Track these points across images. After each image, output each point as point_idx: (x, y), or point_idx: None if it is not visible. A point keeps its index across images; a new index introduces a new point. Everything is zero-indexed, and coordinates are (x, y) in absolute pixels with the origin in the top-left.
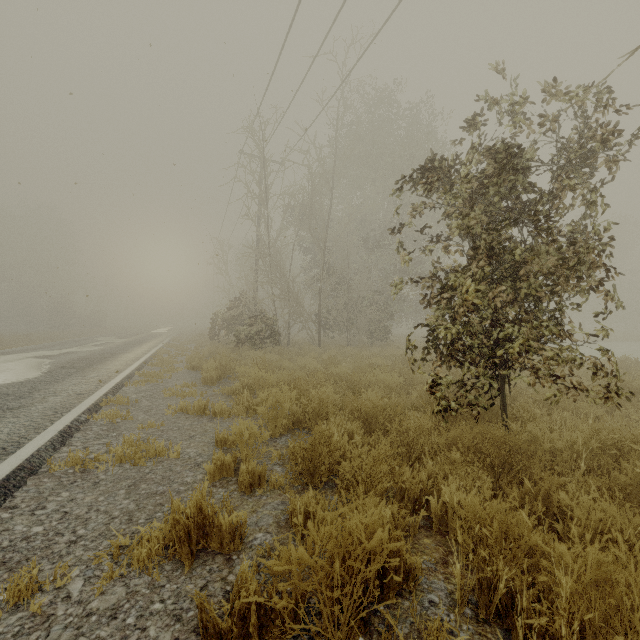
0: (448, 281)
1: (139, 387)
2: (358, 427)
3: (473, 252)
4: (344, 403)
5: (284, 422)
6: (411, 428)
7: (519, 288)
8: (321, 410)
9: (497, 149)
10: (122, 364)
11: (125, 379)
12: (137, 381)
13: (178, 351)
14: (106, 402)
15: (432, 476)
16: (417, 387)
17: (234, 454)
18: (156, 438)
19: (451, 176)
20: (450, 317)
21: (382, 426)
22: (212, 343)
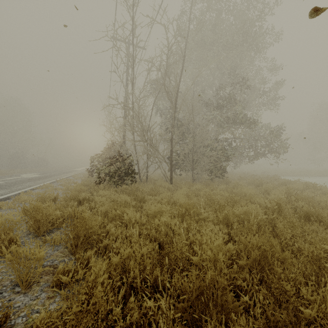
0: None
1: None
2: None
3: None
4: None
5: None
6: None
7: None
8: None
9: None
10: None
11: None
12: None
13: (61, 185)
14: None
15: None
16: None
17: None
18: None
19: None
20: None
21: None
22: (89, 179)
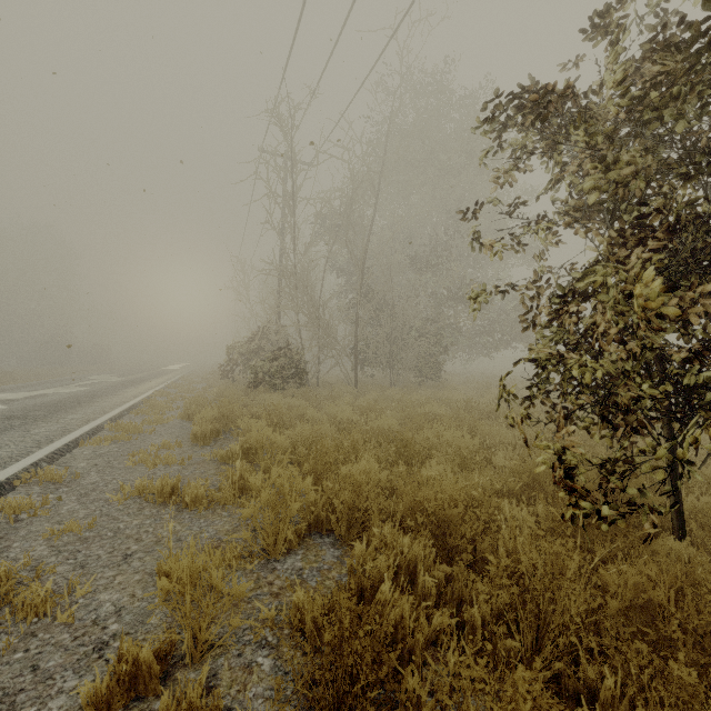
0: (572, 285)
1: (99, 448)
2: (425, 549)
3: (620, 232)
4: (396, 491)
5: (288, 537)
6: (538, 566)
7: (708, 293)
8: (357, 503)
9: (676, 40)
10: (95, 412)
11: (85, 435)
12: (98, 439)
13: (182, 393)
14: (25, 478)
15: (616, 710)
16: (497, 450)
17: (167, 637)
18: (62, 560)
19: (579, 105)
20: (572, 346)
21: (470, 546)
22: (224, 383)
